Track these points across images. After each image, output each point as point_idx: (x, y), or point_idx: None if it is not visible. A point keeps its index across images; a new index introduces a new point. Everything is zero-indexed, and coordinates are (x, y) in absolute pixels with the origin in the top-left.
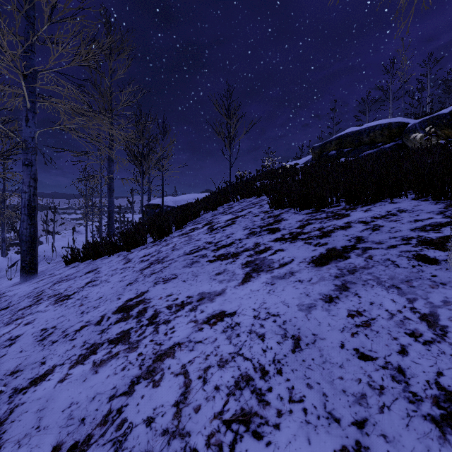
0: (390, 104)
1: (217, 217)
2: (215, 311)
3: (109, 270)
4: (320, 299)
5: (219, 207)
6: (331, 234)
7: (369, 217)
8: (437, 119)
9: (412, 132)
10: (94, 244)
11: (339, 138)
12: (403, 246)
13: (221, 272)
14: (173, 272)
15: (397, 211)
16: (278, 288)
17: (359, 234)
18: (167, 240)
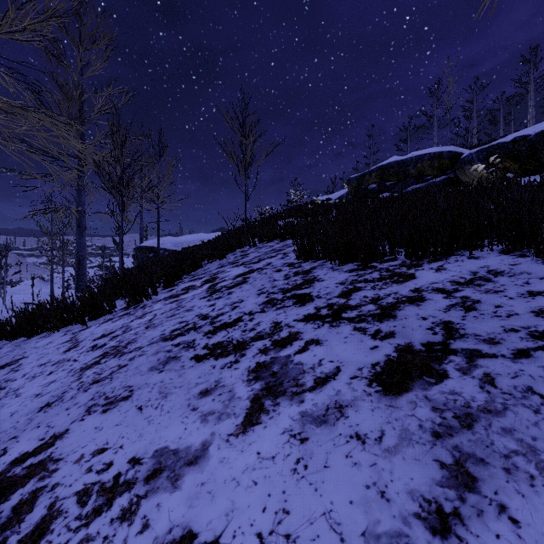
0: (435, 133)
1: (224, 270)
2: (172, 528)
3: (35, 365)
4: (417, 515)
5: (230, 253)
6: (396, 312)
7: (447, 282)
8: (497, 149)
9: (467, 163)
10: (30, 314)
11: (380, 169)
12: (543, 353)
13: (210, 390)
14: (129, 381)
15: (488, 273)
16: (315, 457)
17: (444, 317)
18: (146, 306)
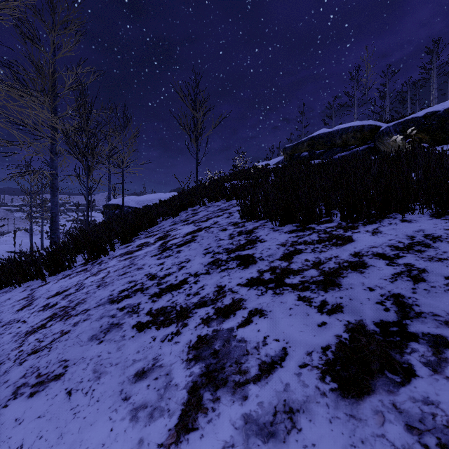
0: (356, 110)
1: (176, 228)
2: None
3: None
4: None
5: (183, 212)
6: (340, 279)
7: (386, 247)
8: (412, 123)
9: (386, 135)
10: None
11: (311, 139)
12: None
13: (146, 371)
14: (66, 353)
15: (425, 237)
16: None
17: (392, 289)
18: (103, 263)
